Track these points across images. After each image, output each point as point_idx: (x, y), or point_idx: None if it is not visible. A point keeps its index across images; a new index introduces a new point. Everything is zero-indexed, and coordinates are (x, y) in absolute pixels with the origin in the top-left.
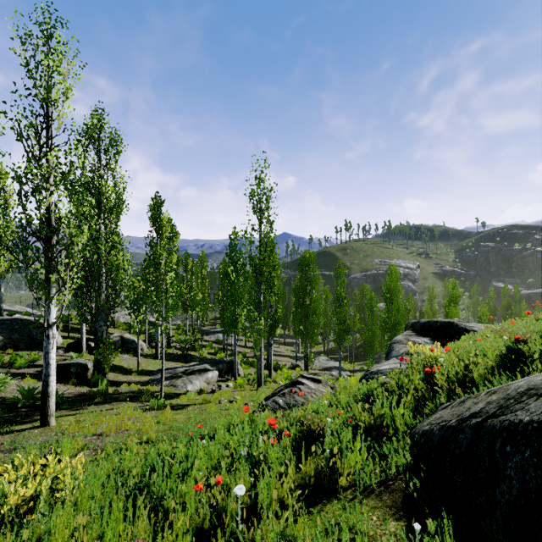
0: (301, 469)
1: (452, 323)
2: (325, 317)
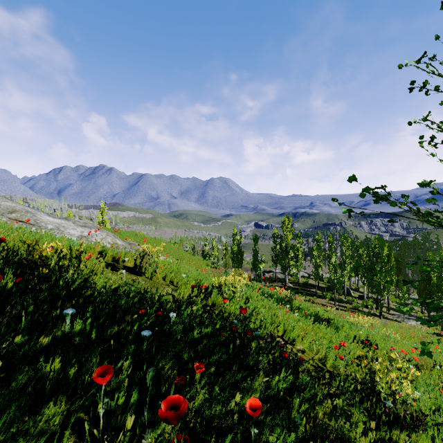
0: None
1: None
2: None
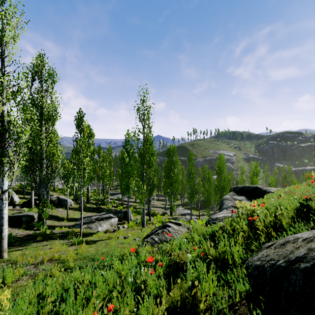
0: (171, 292)
1: (258, 188)
2: (182, 184)
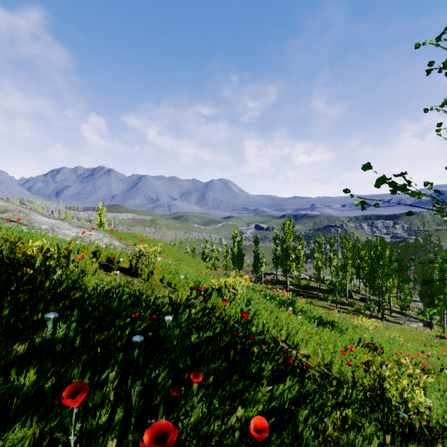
0: None
1: None
2: None
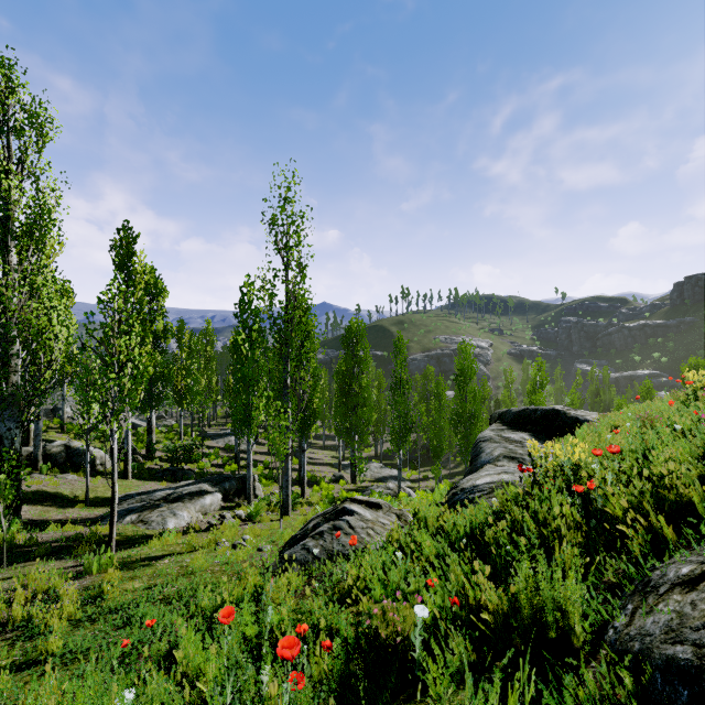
0: None
1: (558, 412)
2: (378, 410)
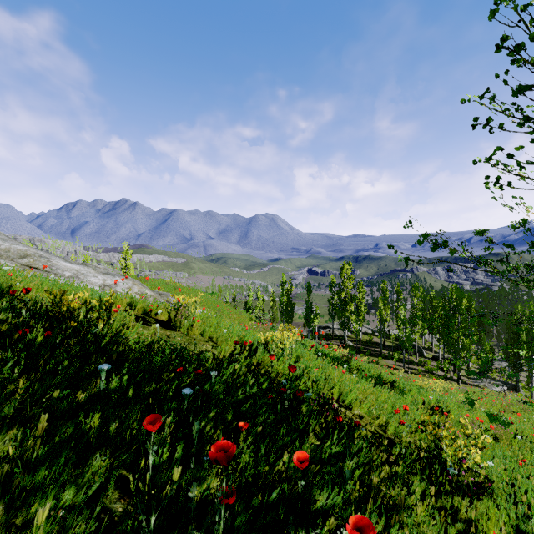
0: None
1: None
2: None
